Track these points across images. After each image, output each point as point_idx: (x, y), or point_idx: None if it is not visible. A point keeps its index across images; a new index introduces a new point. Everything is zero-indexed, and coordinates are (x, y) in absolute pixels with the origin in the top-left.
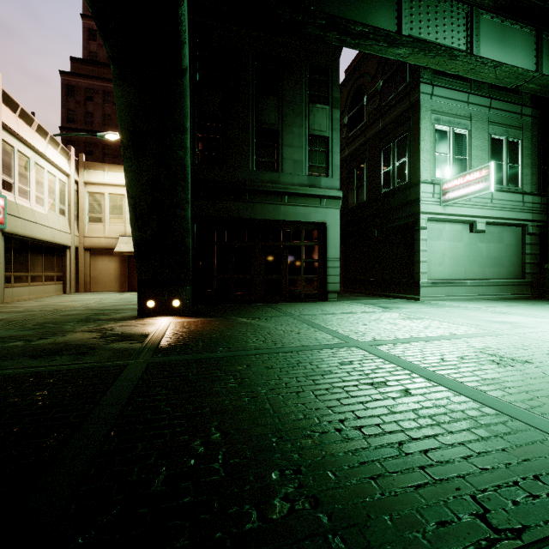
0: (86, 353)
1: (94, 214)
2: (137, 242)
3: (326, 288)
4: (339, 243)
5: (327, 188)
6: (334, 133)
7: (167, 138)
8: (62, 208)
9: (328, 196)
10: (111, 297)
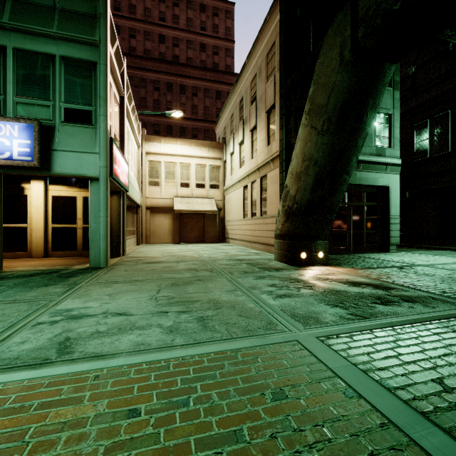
0: (410, 301)
1: (153, 178)
2: (306, 203)
3: (388, 241)
4: (398, 203)
5: (389, 157)
6: (394, 110)
7: (363, 116)
8: (136, 173)
9: (392, 163)
10: (189, 248)
